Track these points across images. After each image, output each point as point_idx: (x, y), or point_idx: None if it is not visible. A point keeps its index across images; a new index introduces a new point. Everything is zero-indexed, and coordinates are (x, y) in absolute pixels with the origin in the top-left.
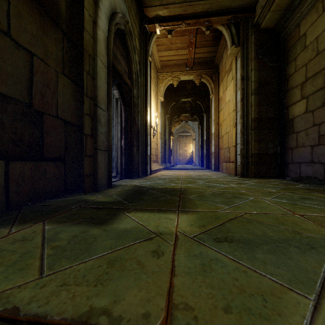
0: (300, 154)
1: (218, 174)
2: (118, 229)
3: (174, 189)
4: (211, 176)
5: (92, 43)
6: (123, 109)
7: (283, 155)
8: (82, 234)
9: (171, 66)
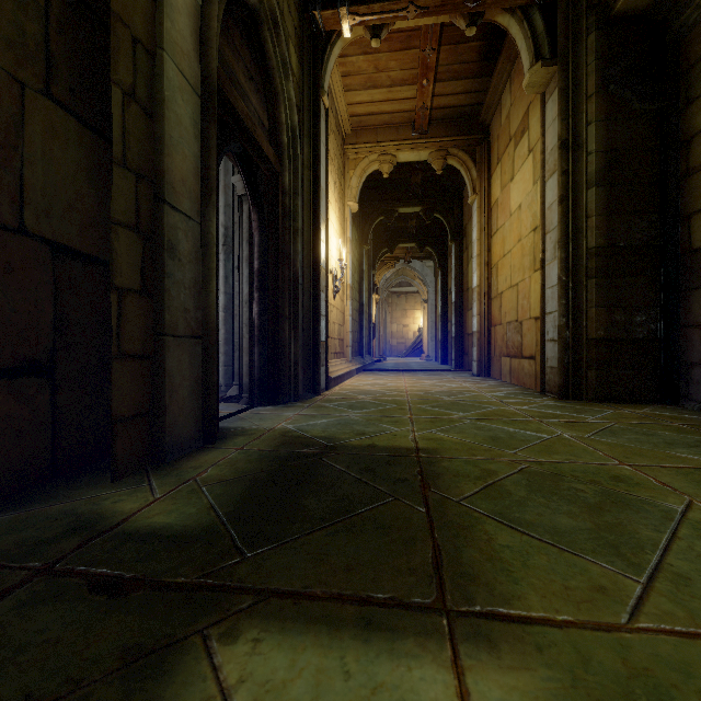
0: None
1: (496, 389)
2: None
3: (398, 453)
4: (481, 395)
5: (146, 7)
6: (256, 224)
7: (674, 342)
8: None
9: (376, 129)
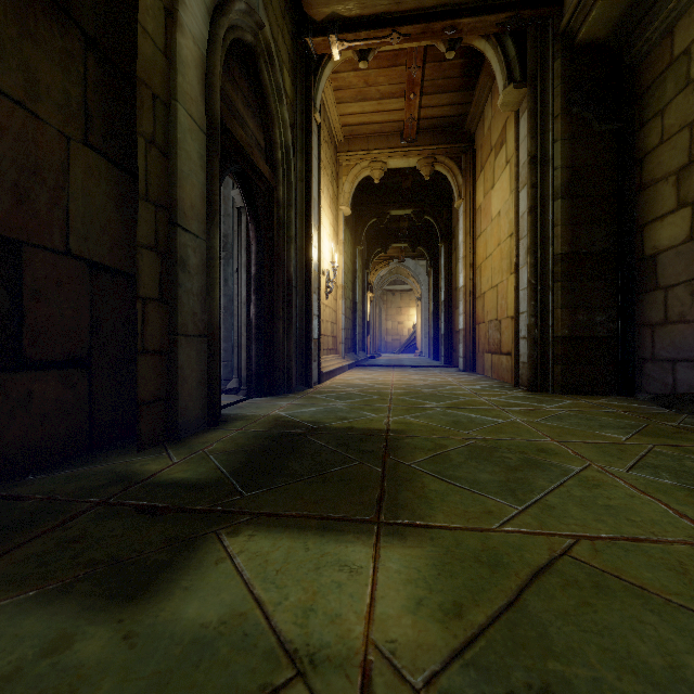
0: (676, 339)
1: (475, 383)
2: (174, 632)
3: (371, 433)
4: (459, 388)
5: (163, 67)
6: (253, 234)
7: (629, 340)
8: (38, 666)
9: (367, 138)
